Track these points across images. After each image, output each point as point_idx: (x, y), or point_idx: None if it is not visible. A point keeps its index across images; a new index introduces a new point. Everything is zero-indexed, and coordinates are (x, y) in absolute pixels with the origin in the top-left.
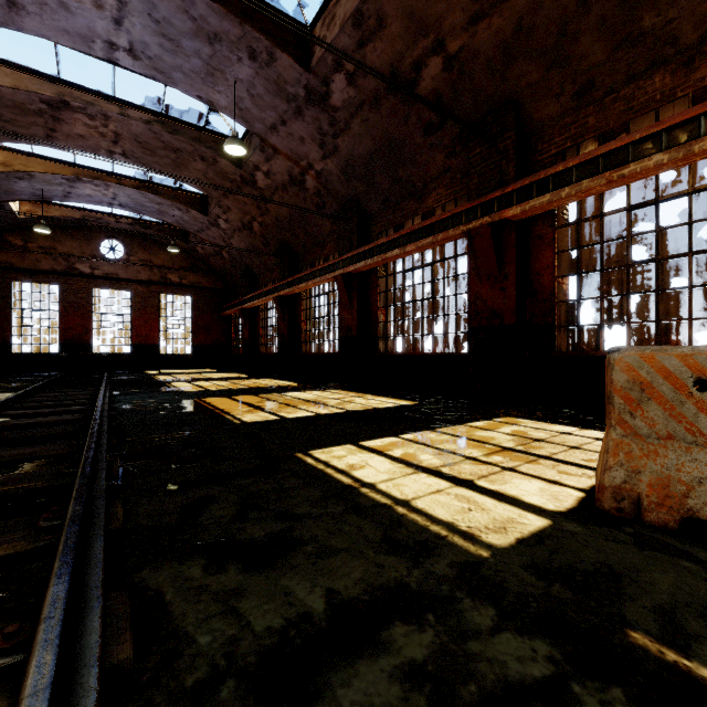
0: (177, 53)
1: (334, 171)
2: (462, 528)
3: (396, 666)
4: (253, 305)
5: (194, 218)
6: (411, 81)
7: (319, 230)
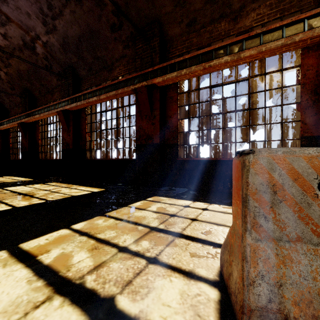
0: None
1: (55, 44)
2: None
3: None
4: (4, 128)
5: None
6: None
7: (49, 83)
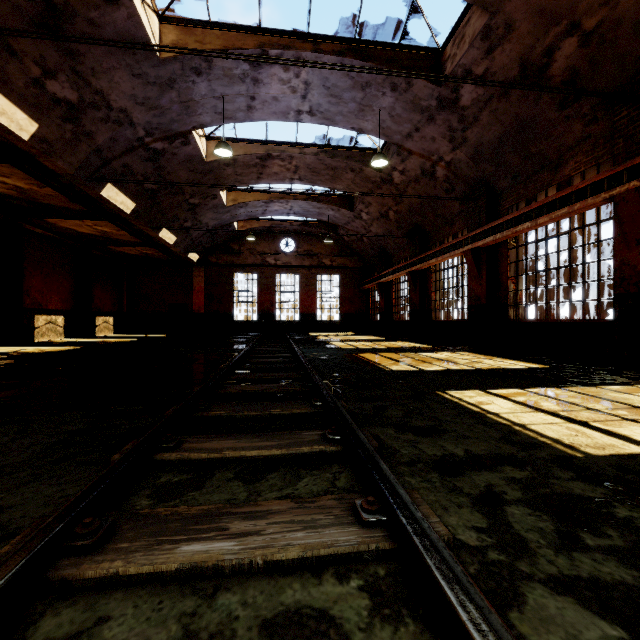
0: (339, 104)
1: (462, 159)
2: (565, 442)
3: (504, 477)
4: (388, 280)
5: (343, 214)
6: (542, 66)
7: (448, 211)
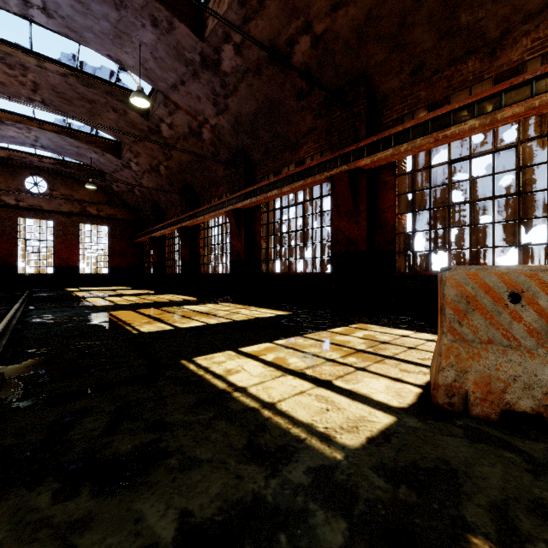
0: (87, 15)
1: (225, 126)
2: (319, 429)
3: None
4: (160, 234)
5: (109, 160)
6: (286, 54)
7: (214, 174)
